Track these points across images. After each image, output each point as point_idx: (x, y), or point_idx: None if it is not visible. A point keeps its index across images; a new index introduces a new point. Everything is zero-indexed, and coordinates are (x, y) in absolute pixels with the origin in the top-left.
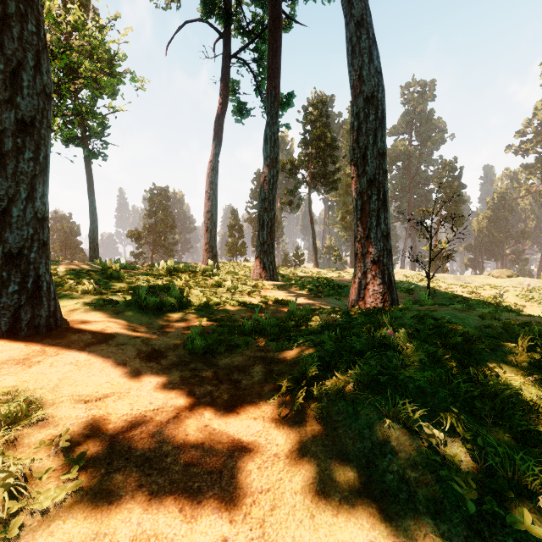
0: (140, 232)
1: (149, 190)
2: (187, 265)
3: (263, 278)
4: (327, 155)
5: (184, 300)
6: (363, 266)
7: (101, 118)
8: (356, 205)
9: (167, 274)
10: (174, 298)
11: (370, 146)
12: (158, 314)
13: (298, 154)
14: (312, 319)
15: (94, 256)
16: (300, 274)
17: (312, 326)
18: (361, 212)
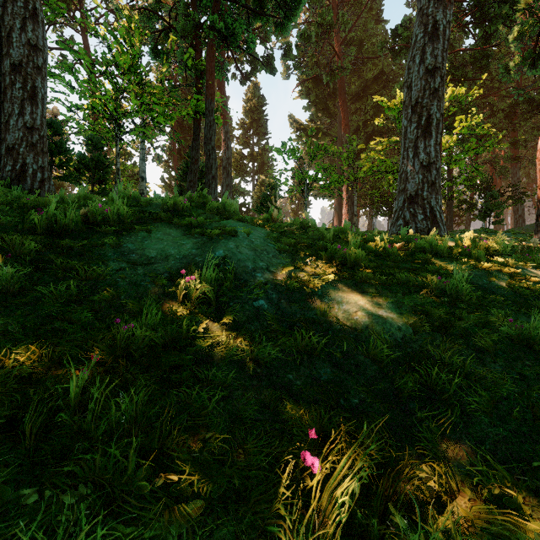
0: None
1: None
2: None
3: None
4: None
5: None
6: None
7: None
8: None
9: None
10: None
11: None
12: None
13: None
14: None
15: None
16: None
17: None
18: None
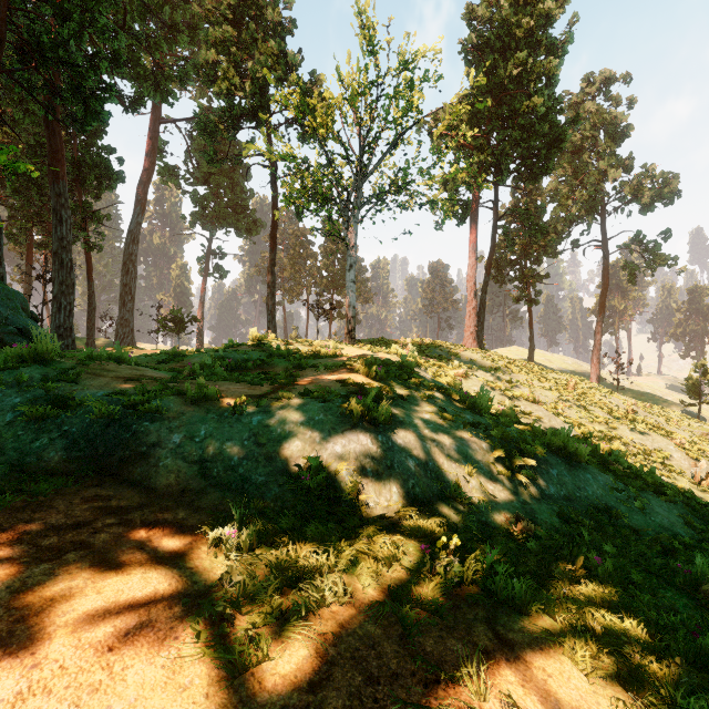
0: None
1: None
2: None
3: None
4: None
5: None
6: None
7: None
8: None
9: None
10: None
11: None
12: None
13: None
14: None
15: None
16: None
17: None
18: None
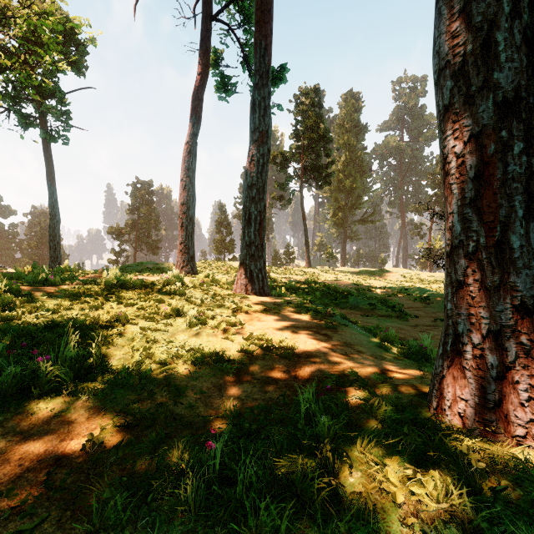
0: (121, 228)
1: (131, 183)
2: (164, 266)
3: (250, 291)
4: (320, 147)
5: (91, 361)
6: (489, 317)
7: (59, 93)
8: (458, 168)
9: (102, 293)
10: (69, 360)
11: (504, 20)
12: (16, 407)
13: (289, 146)
14: (371, 469)
15: (55, 256)
16: (293, 277)
17: (374, 494)
18: (477, 185)
